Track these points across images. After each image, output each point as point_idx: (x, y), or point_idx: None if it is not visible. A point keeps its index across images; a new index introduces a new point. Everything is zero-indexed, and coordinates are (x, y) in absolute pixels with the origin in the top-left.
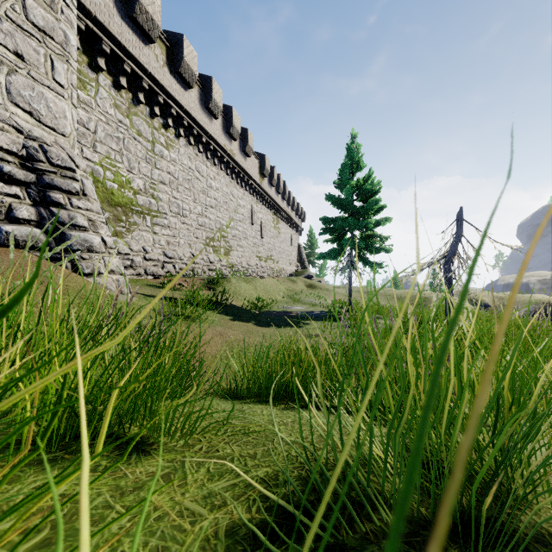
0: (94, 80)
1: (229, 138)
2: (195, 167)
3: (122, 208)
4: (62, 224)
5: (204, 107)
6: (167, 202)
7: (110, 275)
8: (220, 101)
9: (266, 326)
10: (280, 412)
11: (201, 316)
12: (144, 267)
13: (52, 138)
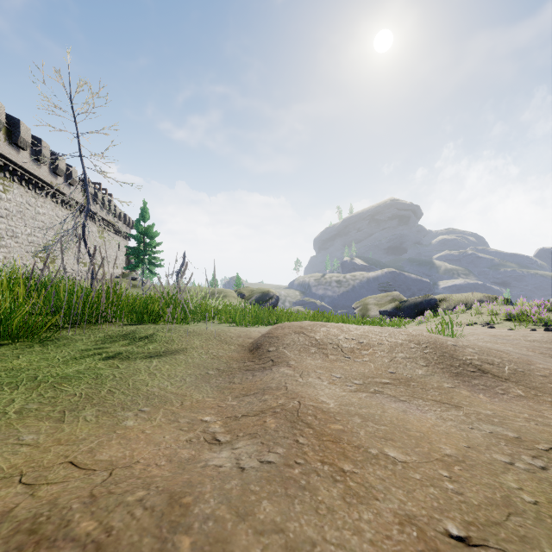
0: None
1: (55, 175)
2: (26, 201)
3: None
4: None
5: (35, 159)
6: (5, 229)
7: None
8: (48, 154)
9: None
10: None
11: None
12: None
13: None
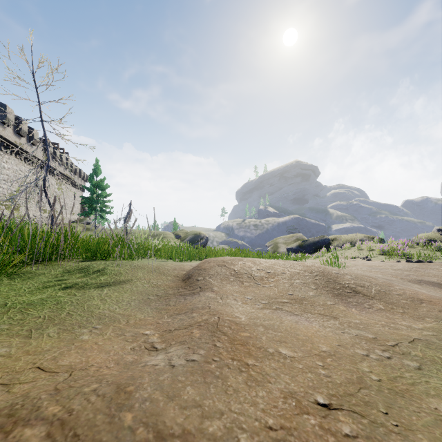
0: None
1: (19, 136)
2: None
3: None
4: None
5: (0, 121)
6: None
7: None
8: (12, 118)
9: None
10: None
11: None
12: None
13: None
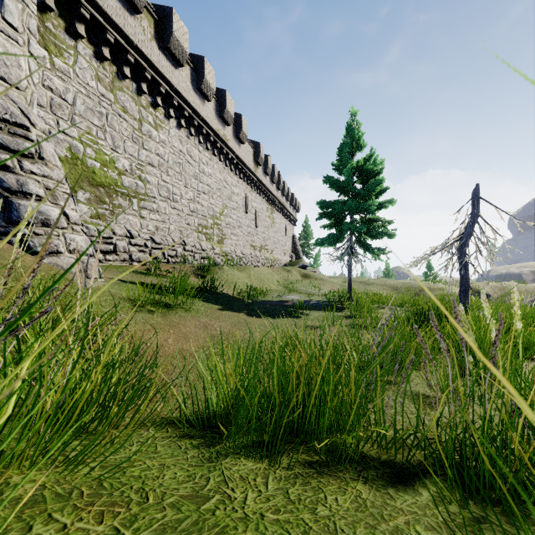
0: (72, 48)
1: (223, 123)
2: (186, 151)
3: (104, 189)
4: (8, 191)
5: (196, 88)
6: (156, 185)
7: (73, 255)
8: (212, 82)
9: (260, 316)
10: (283, 498)
11: (184, 305)
12: (129, 253)
13: (0, 89)
